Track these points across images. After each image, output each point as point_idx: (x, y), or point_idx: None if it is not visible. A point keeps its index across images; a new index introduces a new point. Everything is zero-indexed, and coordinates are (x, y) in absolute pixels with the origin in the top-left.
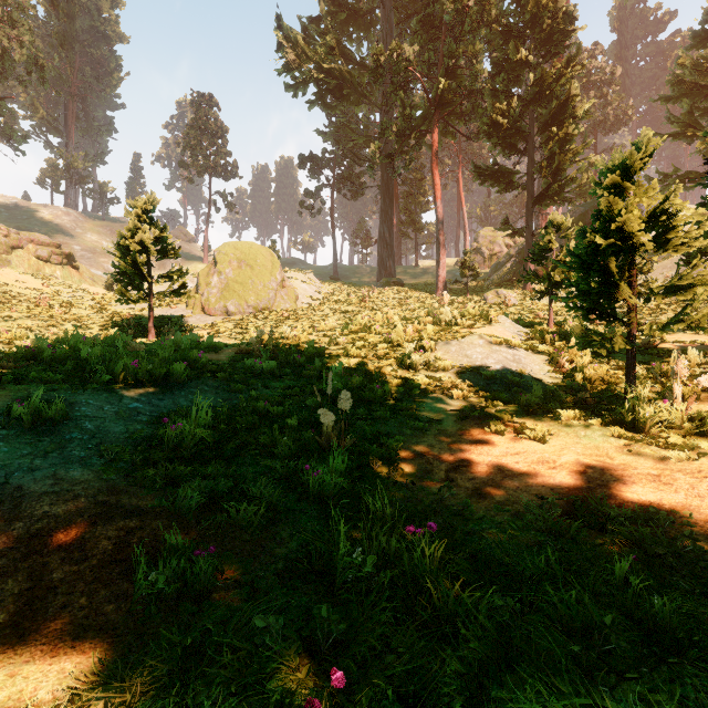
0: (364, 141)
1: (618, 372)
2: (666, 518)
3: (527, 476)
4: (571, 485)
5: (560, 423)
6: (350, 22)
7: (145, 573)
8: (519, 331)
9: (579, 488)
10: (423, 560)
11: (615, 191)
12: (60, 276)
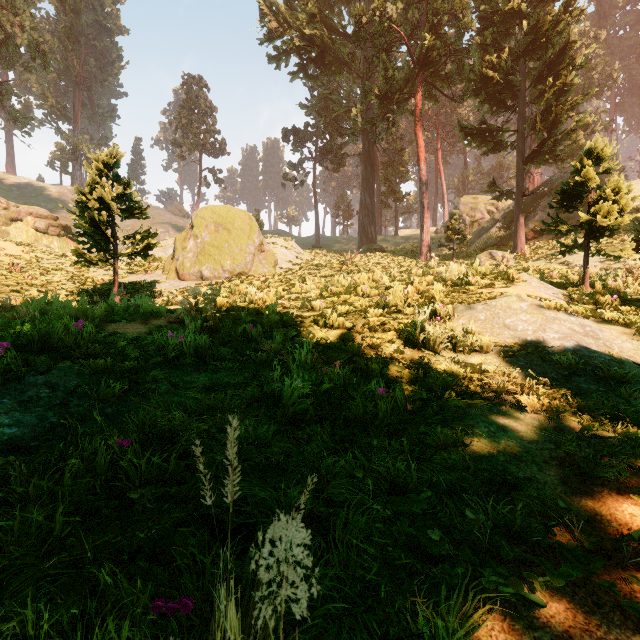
0: (345, 112)
1: None
2: None
3: None
4: None
5: None
6: None
7: None
8: (554, 292)
9: None
10: None
11: None
12: (57, 246)
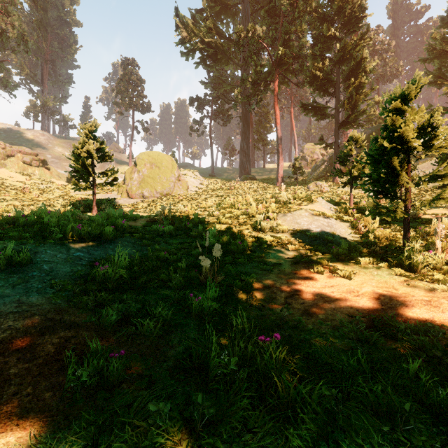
0: (231, 88)
1: (397, 233)
2: (439, 330)
3: (339, 301)
4: (370, 307)
5: (360, 266)
6: (222, 12)
7: (73, 370)
8: (331, 207)
9: (375, 309)
10: (270, 360)
11: (397, 113)
12: (38, 174)
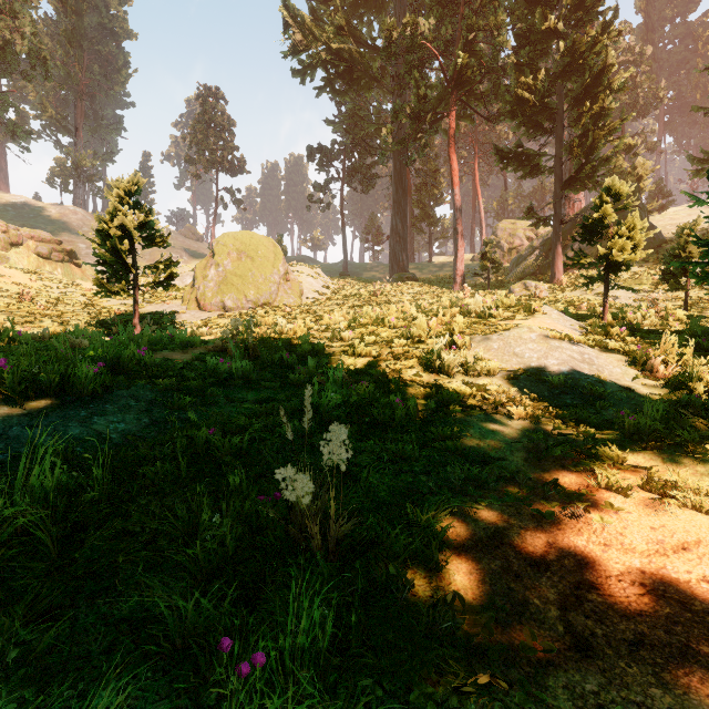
0: (375, 130)
1: None
2: None
3: None
4: None
5: None
6: (360, 4)
7: None
8: (571, 323)
9: None
10: None
11: None
12: (61, 273)
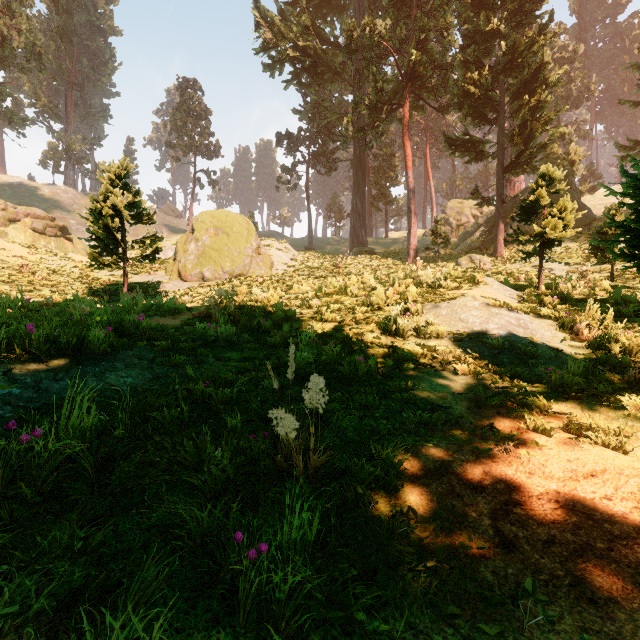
0: (337, 118)
1: None
2: None
3: None
4: None
5: (628, 415)
6: (324, 6)
7: None
8: (510, 293)
9: None
10: None
11: None
12: (54, 247)
